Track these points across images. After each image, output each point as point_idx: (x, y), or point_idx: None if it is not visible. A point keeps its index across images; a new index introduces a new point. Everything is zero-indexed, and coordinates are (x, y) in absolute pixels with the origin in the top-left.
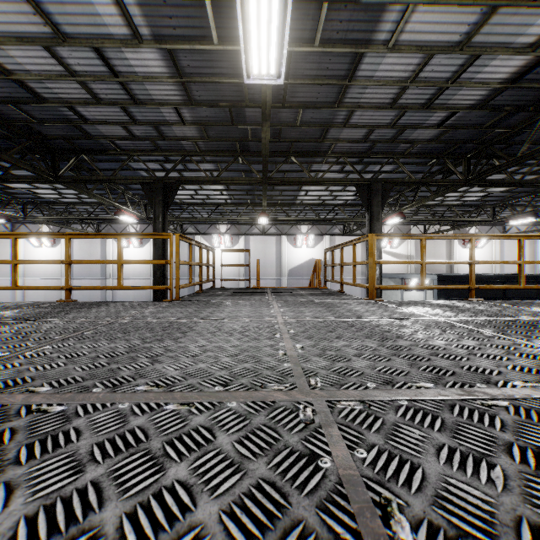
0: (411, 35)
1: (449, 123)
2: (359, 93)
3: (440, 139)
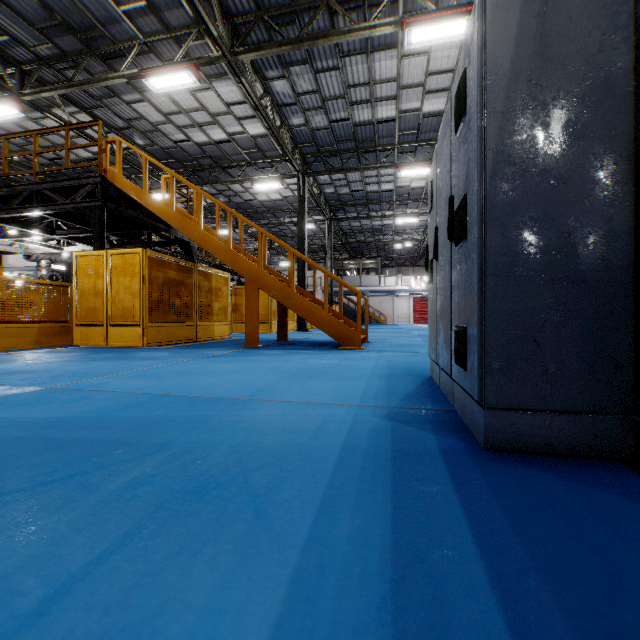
0: (46, 123)
1: (57, 161)
2: (6, 123)
3: (50, 166)
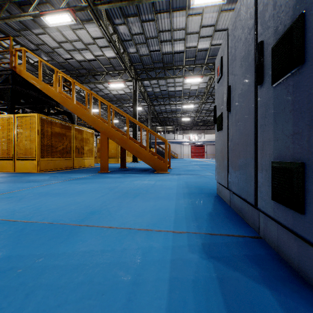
0: None
1: None
2: None
3: None
